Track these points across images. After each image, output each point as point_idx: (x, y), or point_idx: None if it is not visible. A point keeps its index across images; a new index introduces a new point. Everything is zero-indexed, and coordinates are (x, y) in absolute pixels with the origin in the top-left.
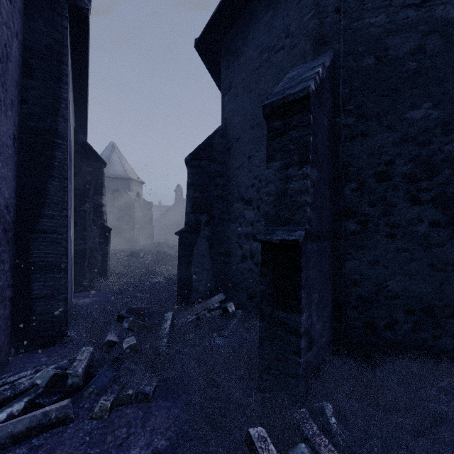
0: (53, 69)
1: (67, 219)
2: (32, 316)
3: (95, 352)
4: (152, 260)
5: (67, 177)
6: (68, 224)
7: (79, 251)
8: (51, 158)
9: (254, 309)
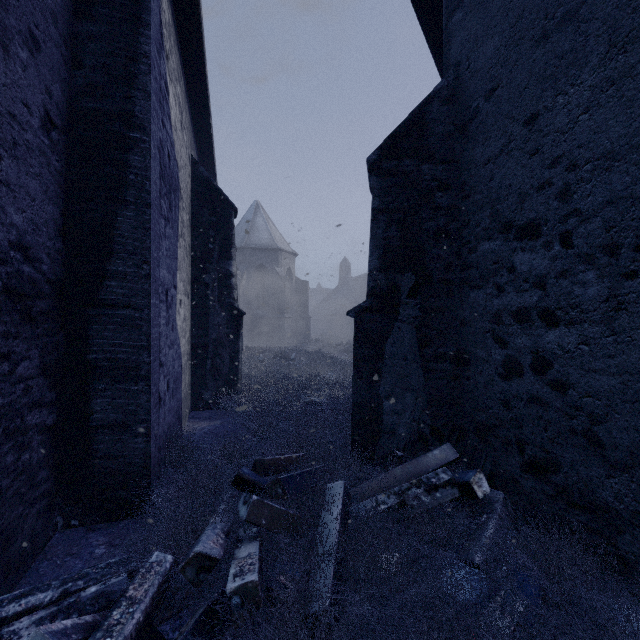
0: (126, 1)
1: (149, 282)
2: (92, 461)
3: (178, 565)
4: (307, 365)
5: (149, 203)
6: (156, 293)
7: (198, 346)
8: (122, 167)
9: (548, 501)
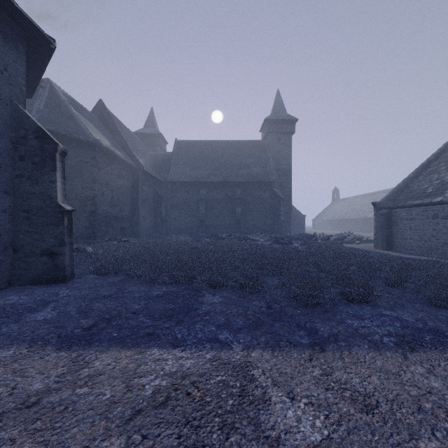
0: None
1: None
2: None
3: None
4: None
5: None
6: None
7: None
8: None
9: None
